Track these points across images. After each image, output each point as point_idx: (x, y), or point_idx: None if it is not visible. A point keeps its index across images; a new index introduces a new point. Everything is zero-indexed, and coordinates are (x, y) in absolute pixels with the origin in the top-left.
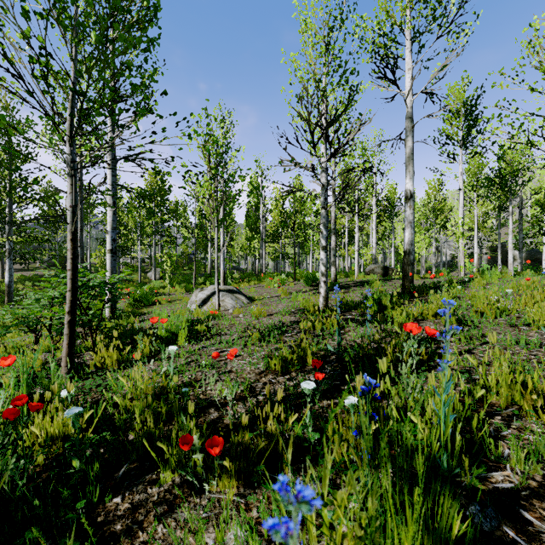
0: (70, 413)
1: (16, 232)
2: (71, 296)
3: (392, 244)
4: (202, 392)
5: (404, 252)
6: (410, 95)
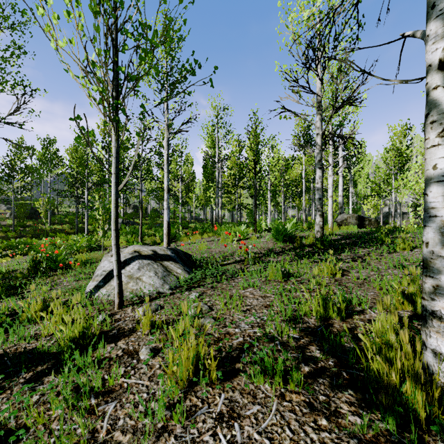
0: None
1: None
2: None
3: (350, 194)
4: None
5: None
6: None
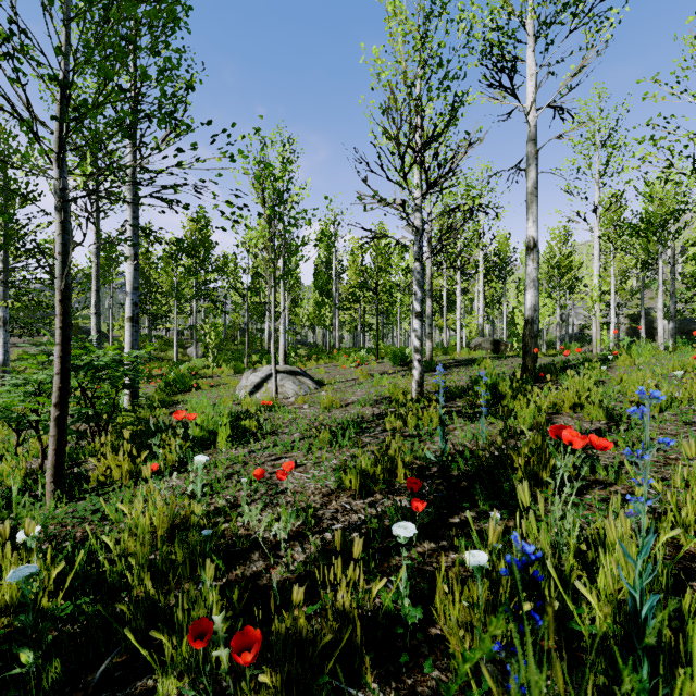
0: (14, 577)
1: (16, 295)
2: (61, 382)
3: (504, 312)
4: (243, 523)
5: (526, 320)
6: (534, 110)
